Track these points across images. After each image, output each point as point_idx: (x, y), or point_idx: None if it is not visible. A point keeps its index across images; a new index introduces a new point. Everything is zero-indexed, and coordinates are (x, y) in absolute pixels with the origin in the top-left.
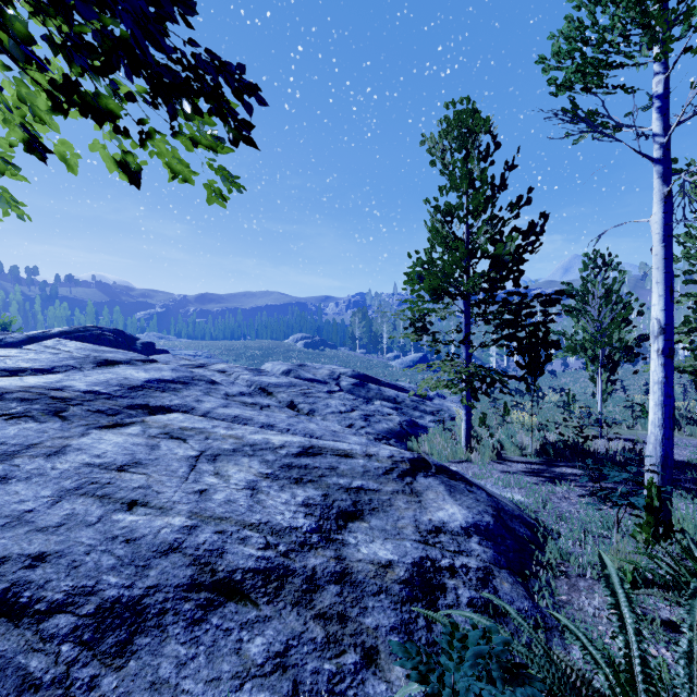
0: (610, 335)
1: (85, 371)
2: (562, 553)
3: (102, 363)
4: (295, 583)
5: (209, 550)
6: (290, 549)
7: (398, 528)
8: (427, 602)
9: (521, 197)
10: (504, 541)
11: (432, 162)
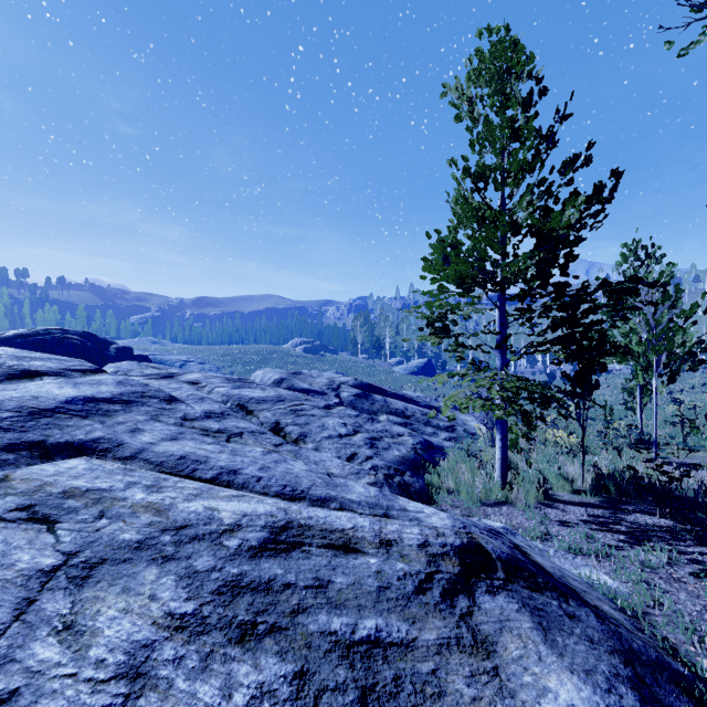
0: (671, 339)
1: None
2: None
3: (16, 374)
4: None
5: None
6: None
7: None
8: None
9: (578, 155)
10: None
11: (457, 117)
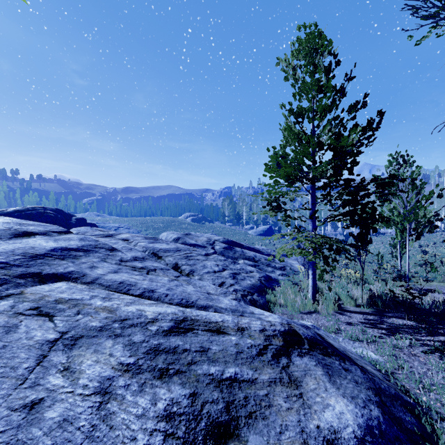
0: (417, 213)
1: (0, 242)
2: None
3: (20, 234)
4: None
5: None
6: None
7: None
8: None
9: (358, 101)
10: None
11: (286, 78)
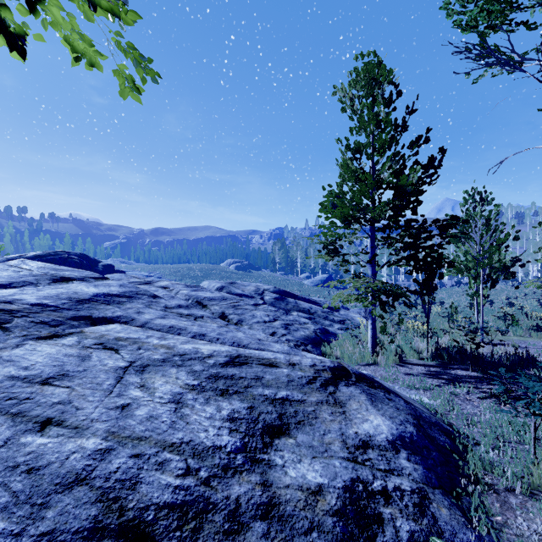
0: (491, 257)
1: (41, 287)
2: (484, 463)
3: (58, 279)
4: (216, 521)
5: (121, 480)
6: (212, 475)
7: (325, 444)
8: (364, 541)
9: (420, 136)
10: (430, 454)
11: (343, 109)
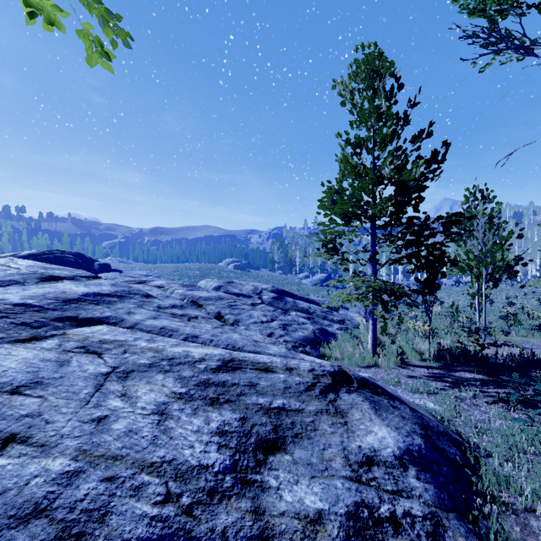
0: (494, 256)
1: (27, 286)
2: (499, 479)
3: (47, 278)
4: None
5: (88, 510)
6: (195, 501)
7: (325, 461)
8: None
9: (423, 130)
10: (440, 469)
11: (343, 103)
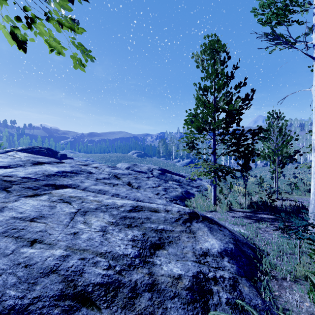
0: (282, 150)
1: (26, 167)
2: (271, 265)
3: (36, 163)
4: (124, 292)
5: (74, 271)
6: (122, 269)
7: (183, 253)
8: (202, 303)
9: (241, 82)
10: (241, 259)
11: (197, 66)
